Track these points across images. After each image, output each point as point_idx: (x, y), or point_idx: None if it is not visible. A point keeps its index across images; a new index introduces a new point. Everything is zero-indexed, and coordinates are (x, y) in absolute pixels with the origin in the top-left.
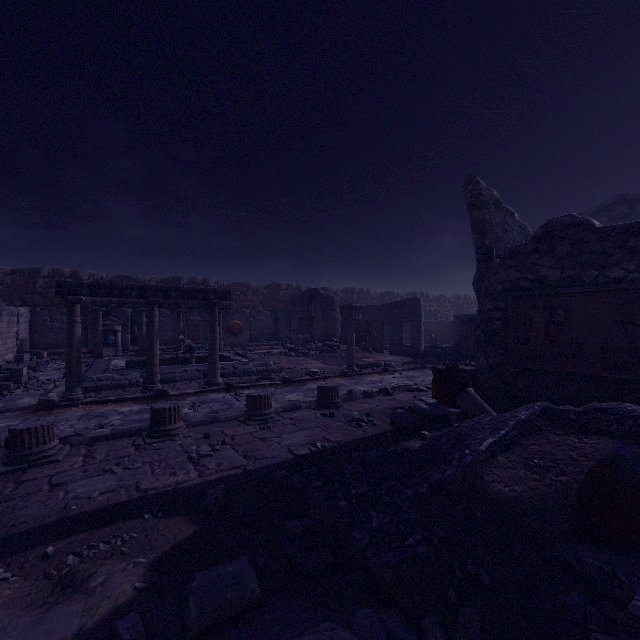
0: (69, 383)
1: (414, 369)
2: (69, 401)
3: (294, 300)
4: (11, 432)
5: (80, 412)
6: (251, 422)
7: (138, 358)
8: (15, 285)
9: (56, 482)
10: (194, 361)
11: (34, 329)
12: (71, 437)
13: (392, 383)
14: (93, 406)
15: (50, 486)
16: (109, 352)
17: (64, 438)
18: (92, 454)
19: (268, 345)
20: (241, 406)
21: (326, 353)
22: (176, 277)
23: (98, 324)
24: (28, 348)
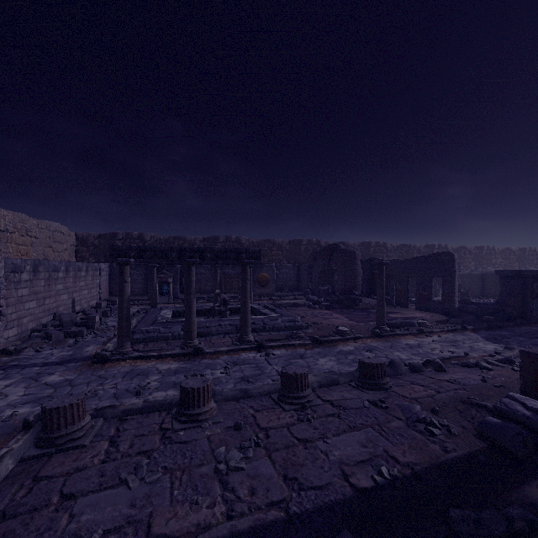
0: (120, 338)
1: (453, 331)
2: (120, 354)
3: (315, 254)
4: (42, 410)
5: (126, 368)
6: (286, 406)
7: (182, 308)
8: (101, 246)
9: (68, 490)
10: (228, 313)
11: (112, 280)
12: (105, 409)
13: (435, 350)
14: (138, 361)
15: (59, 498)
16: (163, 300)
17: (99, 410)
18: (118, 439)
19: (291, 295)
20: (272, 372)
21: (348, 306)
22: (215, 236)
23: (153, 278)
24: (108, 295)
